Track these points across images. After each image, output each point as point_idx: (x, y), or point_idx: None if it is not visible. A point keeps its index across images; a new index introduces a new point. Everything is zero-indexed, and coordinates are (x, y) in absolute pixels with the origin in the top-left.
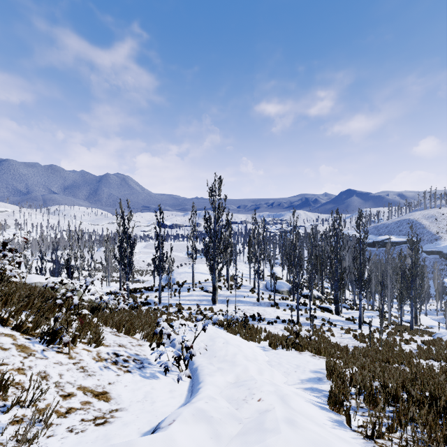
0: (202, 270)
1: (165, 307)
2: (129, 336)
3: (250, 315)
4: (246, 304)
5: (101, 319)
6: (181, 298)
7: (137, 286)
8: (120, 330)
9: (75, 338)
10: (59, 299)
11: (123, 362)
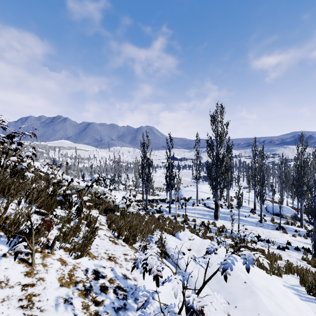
0: (204, 190)
1: (173, 216)
2: (127, 245)
3: (254, 235)
4: (247, 223)
5: (108, 221)
6: (187, 210)
7: (155, 198)
8: (119, 236)
9: (53, 242)
10: (60, 196)
11: (98, 290)
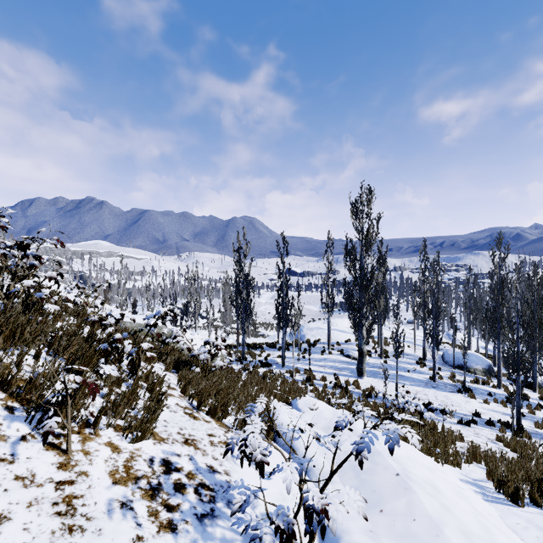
0: (341, 327)
1: (289, 372)
2: (214, 421)
3: (422, 402)
4: (412, 382)
5: (181, 382)
6: (313, 362)
7: (258, 341)
8: (201, 407)
9: (97, 418)
10: (104, 343)
11: (172, 490)
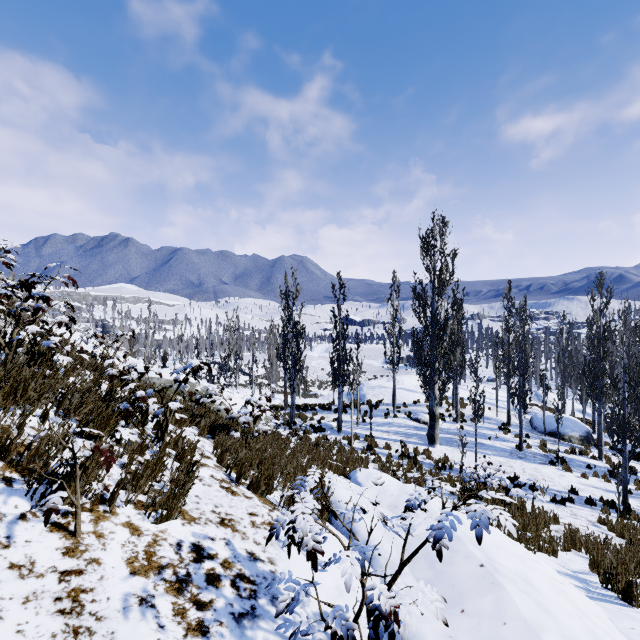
0: (408, 385)
1: (347, 439)
2: (256, 497)
3: (507, 476)
4: (494, 452)
5: (217, 450)
6: (374, 427)
7: (310, 402)
8: (240, 480)
9: (114, 492)
10: (124, 402)
11: (203, 582)
